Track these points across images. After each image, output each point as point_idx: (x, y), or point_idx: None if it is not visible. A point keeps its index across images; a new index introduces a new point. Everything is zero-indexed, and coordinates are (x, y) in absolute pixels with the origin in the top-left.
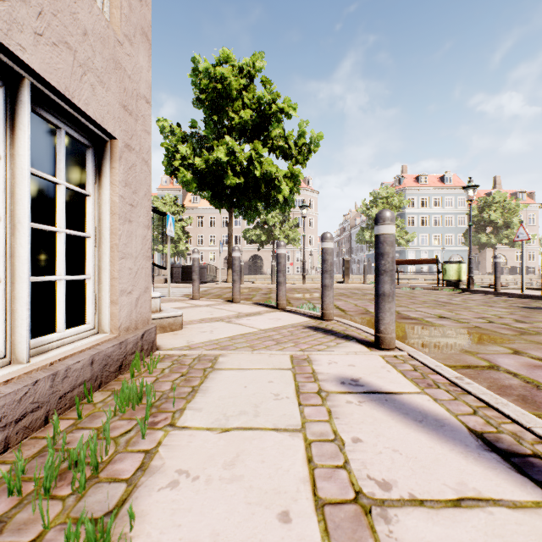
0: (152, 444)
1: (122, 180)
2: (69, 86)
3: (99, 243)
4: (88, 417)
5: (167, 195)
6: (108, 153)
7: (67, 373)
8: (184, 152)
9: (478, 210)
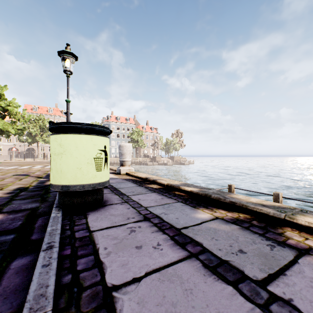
0: None
1: None
2: None
3: None
4: None
5: None
6: None
7: None
8: None
9: (131, 134)
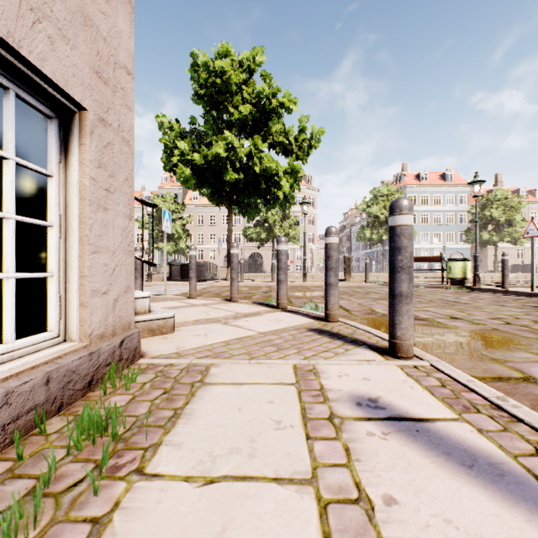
0: (105, 506)
1: (94, 160)
2: (13, 31)
3: (66, 234)
4: (33, 456)
5: (167, 193)
6: (77, 127)
7: (7, 398)
8: (182, 147)
9: (479, 207)
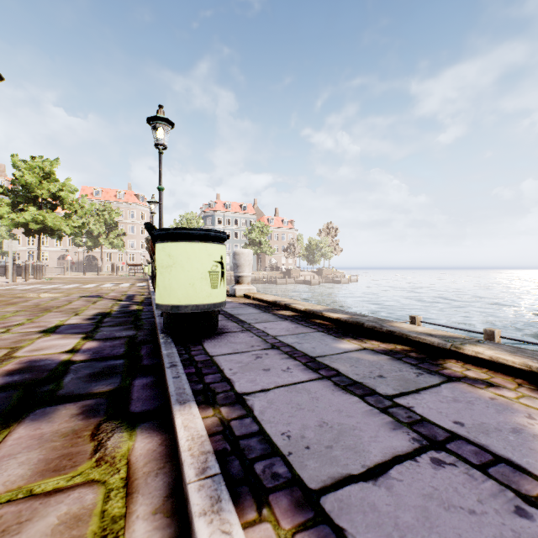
0: None
1: None
2: None
3: None
4: None
5: None
6: None
7: None
8: (5, 210)
9: (249, 231)
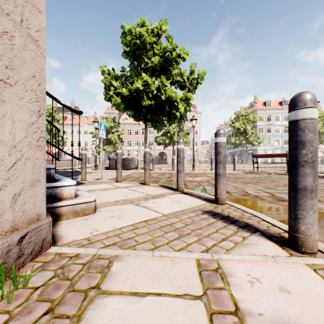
0: None
1: None
2: None
3: None
4: None
5: (109, 116)
6: None
7: None
8: (115, 84)
9: None
